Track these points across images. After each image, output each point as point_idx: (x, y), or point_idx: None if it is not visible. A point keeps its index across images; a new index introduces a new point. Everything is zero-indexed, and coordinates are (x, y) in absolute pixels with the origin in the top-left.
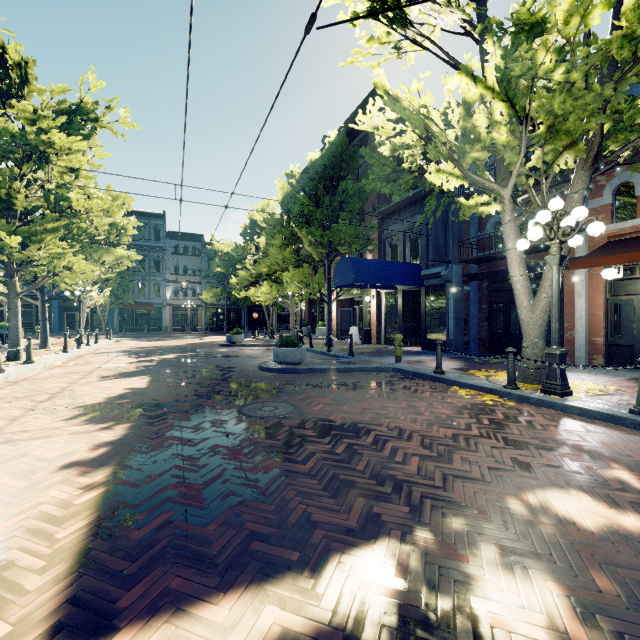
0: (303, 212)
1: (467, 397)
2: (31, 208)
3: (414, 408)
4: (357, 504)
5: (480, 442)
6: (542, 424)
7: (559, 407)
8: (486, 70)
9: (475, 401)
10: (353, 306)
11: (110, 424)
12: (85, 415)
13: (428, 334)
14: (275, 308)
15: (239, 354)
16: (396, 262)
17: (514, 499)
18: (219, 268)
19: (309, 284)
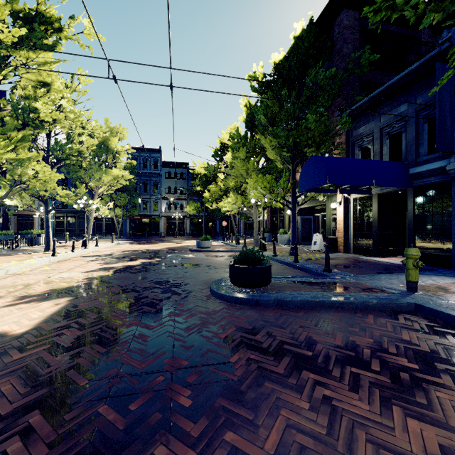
0: (266, 115)
1: None
2: None
3: None
4: None
5: None
6: None
7: None
8: None
9: None
10: (313, 214)
11: None
12: None
13: (419, 244)
14: (242, 218)
15: (201, 262)
16: (376, 160)
17: None
18: (199, 187)
19: (272, 190)
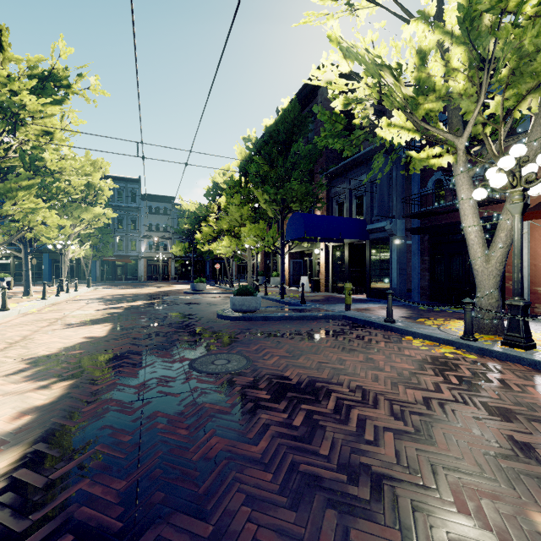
0: (259, 173)
1: (424, 348)
2: (10, 168)
3: (372, 362)
4: (326, 523)
5: (458, 410)
6: (517, 384)
7: (527, 362)
8: (445, 13)
9: (433, 353)
10: (303, 258)
11: (50, 381)
12: (29, 369)
13: (373, 283)
14: (235, 260)
15: (201, 301)
16: (343, 217)
17: (540, 514)
18: (186, 225)
19: (264, 238)
